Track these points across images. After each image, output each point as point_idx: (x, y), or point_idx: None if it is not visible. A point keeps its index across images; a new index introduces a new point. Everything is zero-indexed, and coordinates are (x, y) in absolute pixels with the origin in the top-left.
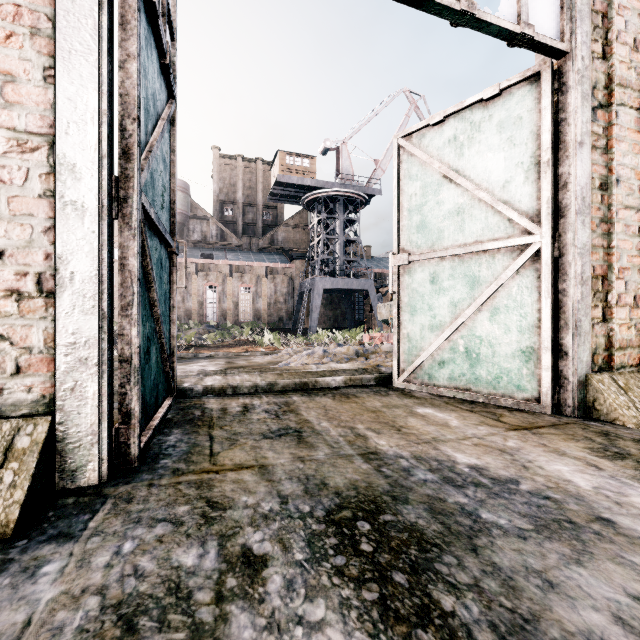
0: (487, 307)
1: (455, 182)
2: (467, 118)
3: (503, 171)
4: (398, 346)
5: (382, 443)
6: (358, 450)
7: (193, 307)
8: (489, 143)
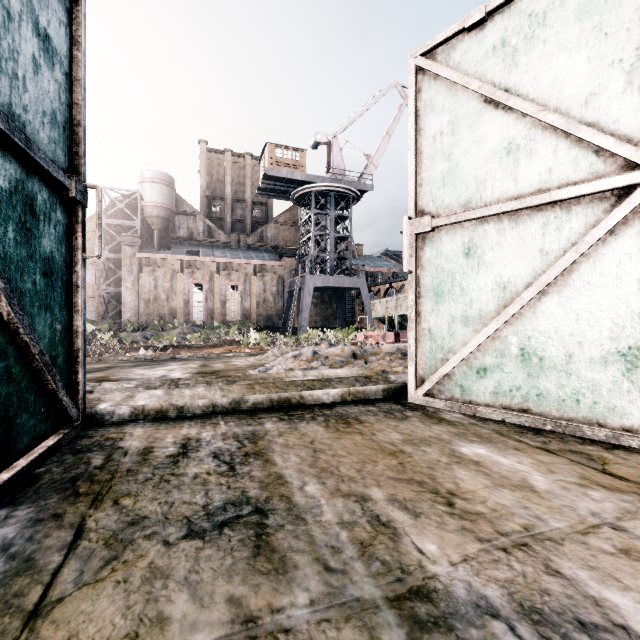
0: (558, 287)
1: (504, 107)
2: (523, 9)
3: (586, 78)
4: (415, 346)
5: (431, 550)
6: (385, 581)
7: (178, 306)
8: (561, 40)
